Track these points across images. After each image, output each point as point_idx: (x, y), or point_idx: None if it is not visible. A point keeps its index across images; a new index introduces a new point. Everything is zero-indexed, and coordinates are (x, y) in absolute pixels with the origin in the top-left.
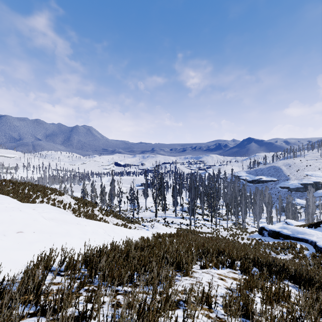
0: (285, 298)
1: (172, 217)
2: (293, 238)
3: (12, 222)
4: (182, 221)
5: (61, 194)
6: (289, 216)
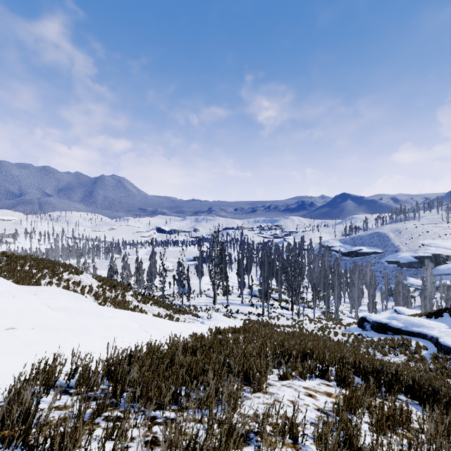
0: (402, 422)
1: (237, 304)
2: (406, 332)
3: None
4: (251, 309)
5: (78, 273)
6: (399, 302)
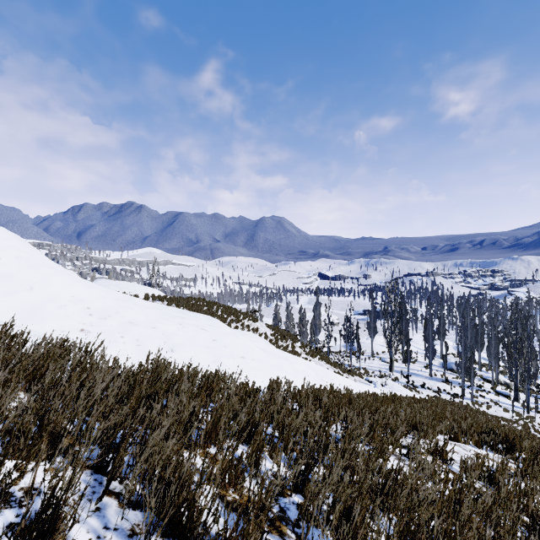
0: None
1: (422, 377)
2: None
3: (235, 347)
4: (444, 386)
5: (254, 320)
6: None
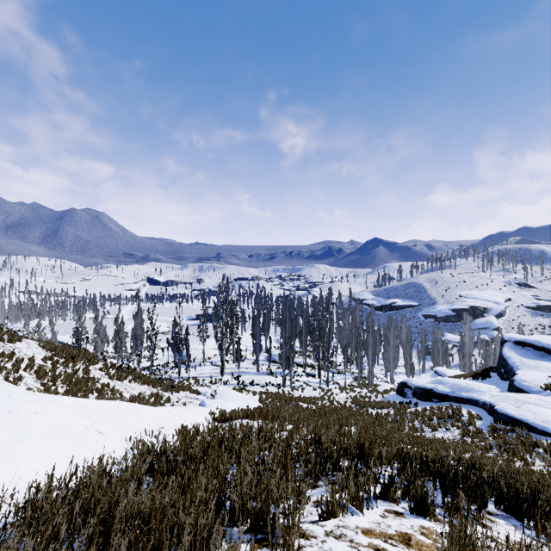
0: None
1: (251, 373)
2: (454, 398)
3: None
4: (269, 379)
5: (12, 340)
6: (439, 361)
